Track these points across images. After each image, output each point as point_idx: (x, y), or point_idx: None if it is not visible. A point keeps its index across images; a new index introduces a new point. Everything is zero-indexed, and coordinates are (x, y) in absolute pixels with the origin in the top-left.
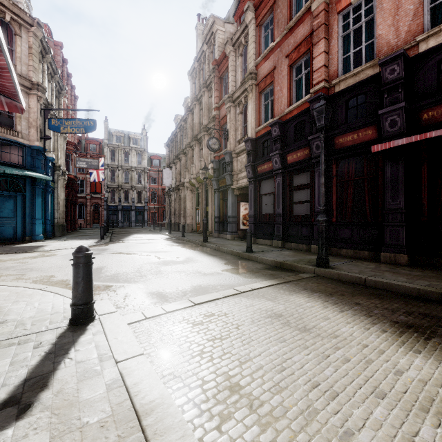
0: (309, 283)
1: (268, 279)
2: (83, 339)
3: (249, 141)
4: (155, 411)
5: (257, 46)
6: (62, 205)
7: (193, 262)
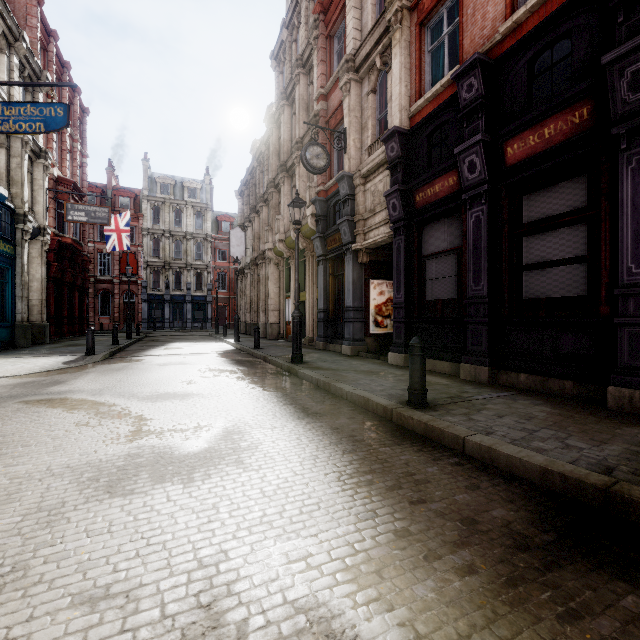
0: None
1: None
2: None
3: (396, 135)
4: None
5: None
6: (39, 289)
7: (235, 462)
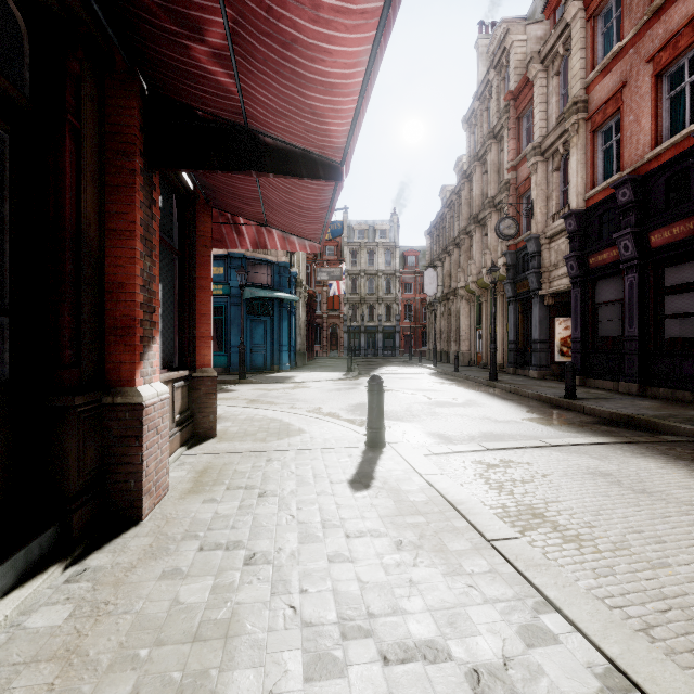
0: (675, 448)
1: (598, 436)
2: (384, 457)
3: (572, 216)
4: (464, 504)
5: (589, 54)
6: (303, 328)
7: (478, 405)
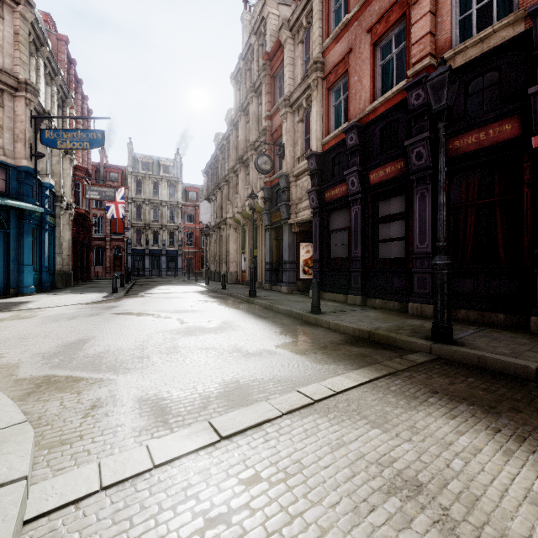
0: (432, 376)
1: (356, 366)
2: None
3: (313, 156)
4: None
5: (325, 24)
6: (67, 247)
7: (232, 329)
